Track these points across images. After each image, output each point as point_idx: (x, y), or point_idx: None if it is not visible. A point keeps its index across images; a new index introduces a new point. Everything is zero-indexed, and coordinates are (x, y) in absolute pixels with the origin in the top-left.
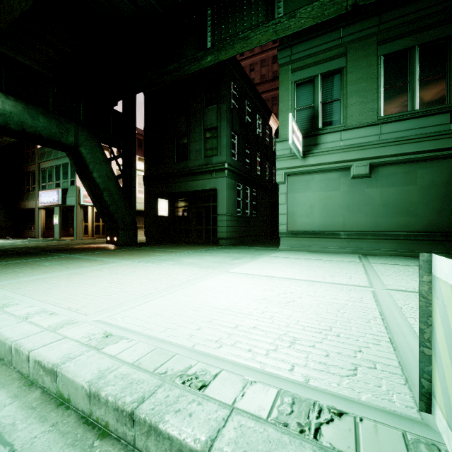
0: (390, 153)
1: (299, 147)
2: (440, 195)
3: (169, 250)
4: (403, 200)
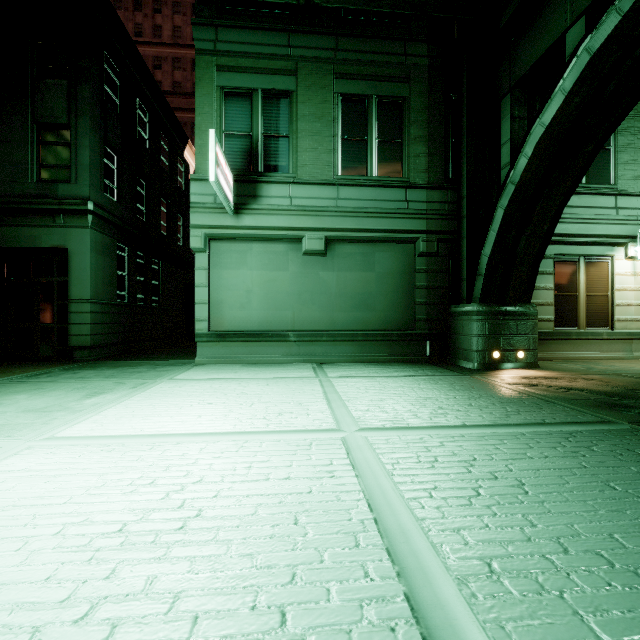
0: (349, 227)
1: (228, 195)
2: (396, 286)
3: None
4: (362, 289)
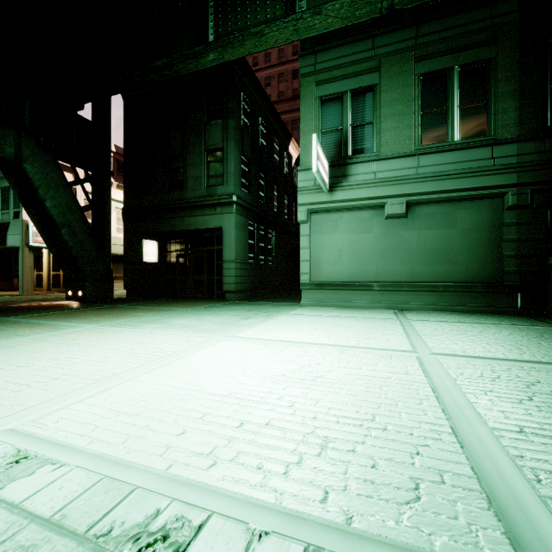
0: (429, 190)
1: (325, 178)
2: (481, 240)
3: (156, 308)
4: (442, 245)
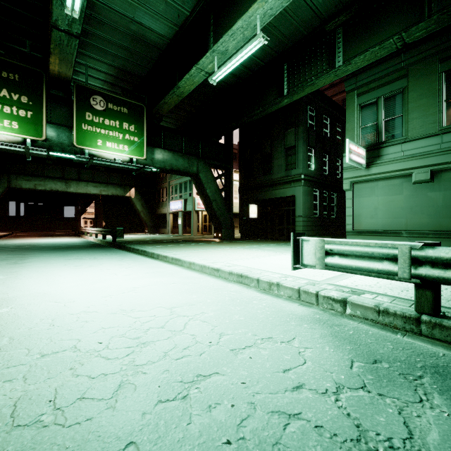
0: None
1: (360, 161)
2: None
3: (256, 243)
4: None
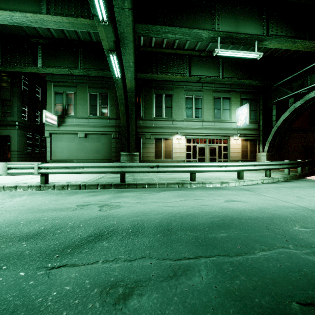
0: (91, 130)
1: (53, 123)
2: (107, 147)
3: None
4: (97, 148)
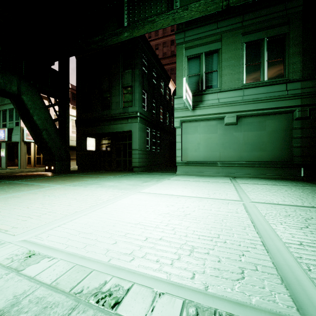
0: (250, 109)
1: (190, 102)
2: (280, 137)
3: (95, 176)
4: (257, 140)
